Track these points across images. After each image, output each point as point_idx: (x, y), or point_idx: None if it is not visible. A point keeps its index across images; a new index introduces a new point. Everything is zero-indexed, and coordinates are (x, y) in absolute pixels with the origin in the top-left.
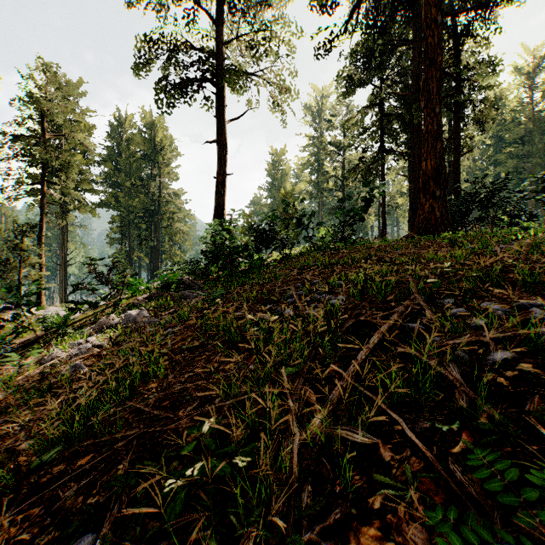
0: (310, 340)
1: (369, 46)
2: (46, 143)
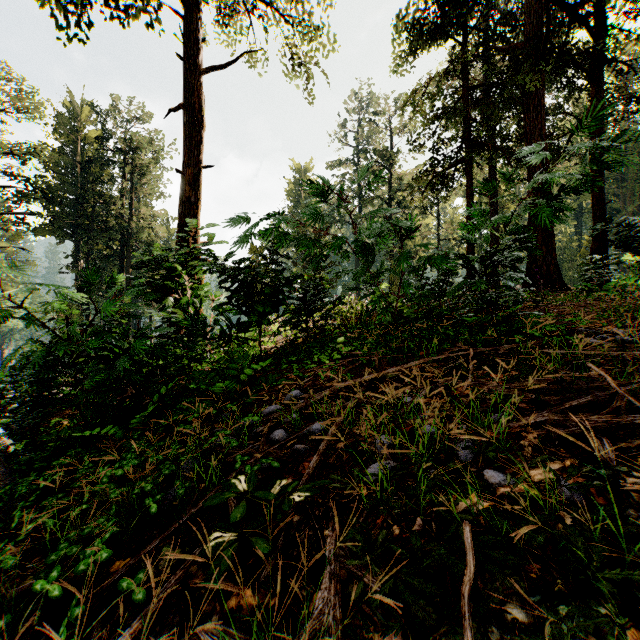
0: None
1: None
2: None
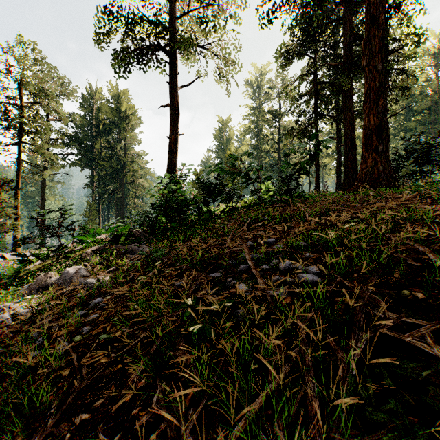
0: (291, 369)
1: (304, 23)
2: (22, 109)
